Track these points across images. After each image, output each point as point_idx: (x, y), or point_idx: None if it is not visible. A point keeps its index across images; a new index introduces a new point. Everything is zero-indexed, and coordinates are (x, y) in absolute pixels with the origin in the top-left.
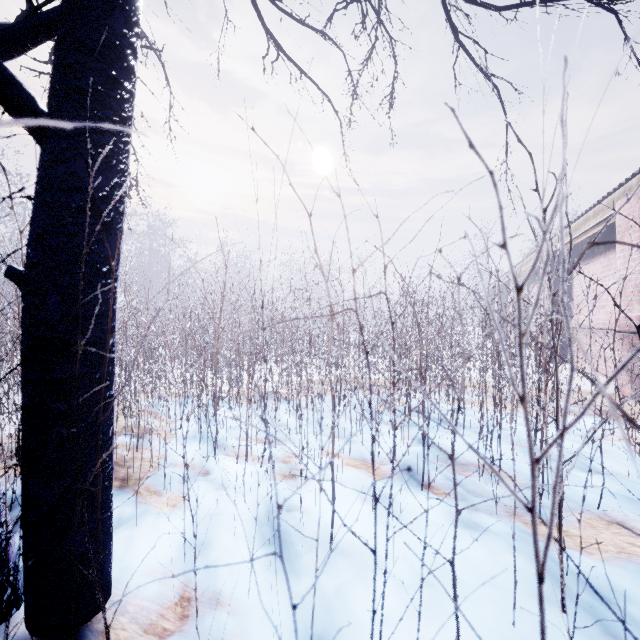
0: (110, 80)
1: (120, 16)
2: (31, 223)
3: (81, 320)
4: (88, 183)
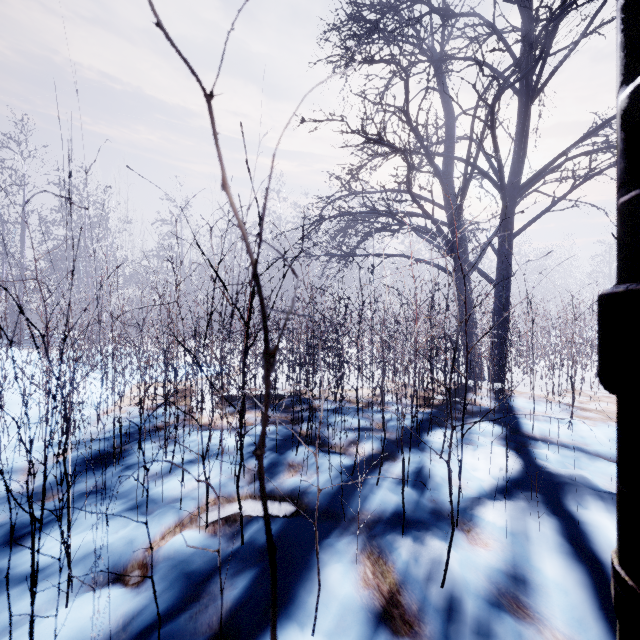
0: (508, 274)
1: (509, 260)
2: (494, 303)
3: (504, 320)
4: (505, 295)
